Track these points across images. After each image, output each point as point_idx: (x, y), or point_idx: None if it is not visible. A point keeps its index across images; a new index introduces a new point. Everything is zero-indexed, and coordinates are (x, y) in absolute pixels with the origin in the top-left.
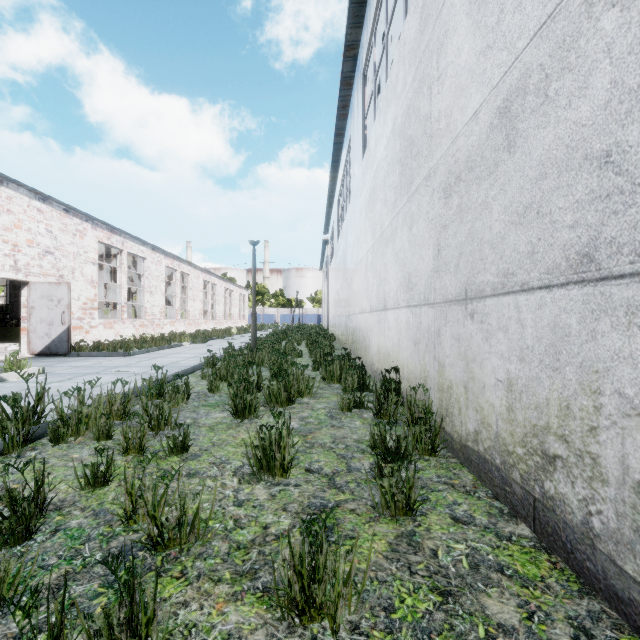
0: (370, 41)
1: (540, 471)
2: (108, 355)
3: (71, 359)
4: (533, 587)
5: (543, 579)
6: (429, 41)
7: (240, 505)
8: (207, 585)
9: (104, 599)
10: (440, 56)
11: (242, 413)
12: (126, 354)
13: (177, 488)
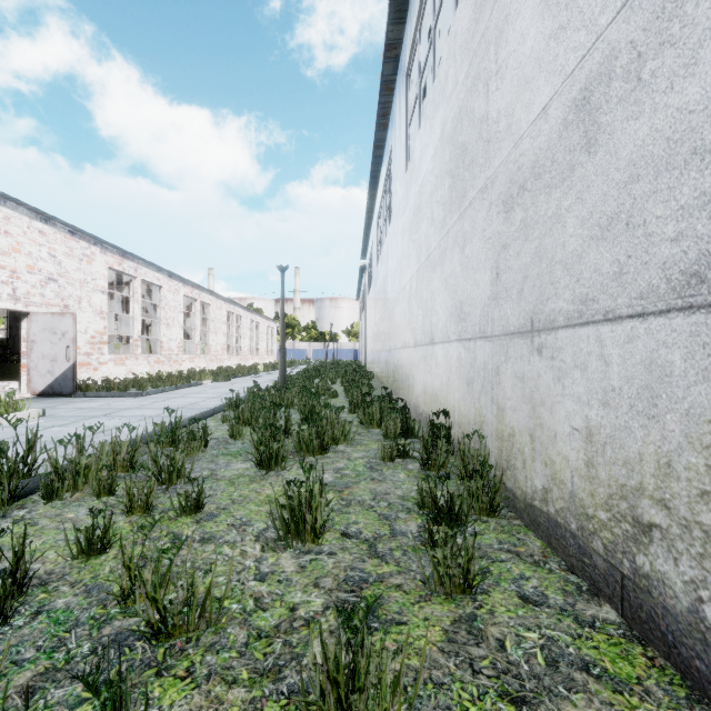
0: (414, 38)
1: (630, 542)
2: (118, 395)
3: (76, 400)
4: (628, 692)
5: (640, 681)
6: (485, 30)
7: (263, 579)
8: (219, 688)
9: (88, 708)
10: (499, 46)
11: (267, 464)
12: (139, 394)
13: (186, 559)
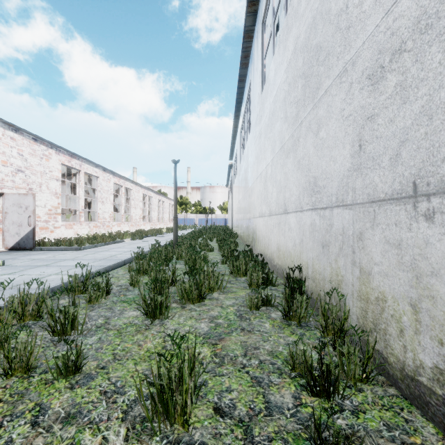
0: None
1: None
2: (64, 249)
3: (34, 253)
4: None
5: None
6: None
7: None
8: None
9: None
10: None
11: (152, 314)
12: (77, 249)
13: None
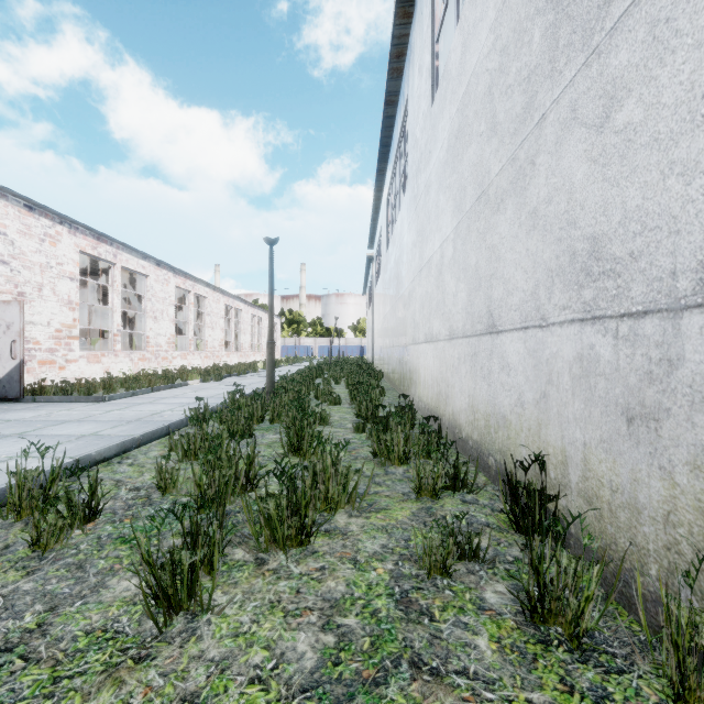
0: None
1: None
2: (74, 400)
3: (19, 407)
4: None
5: None
6: None
7: None
8: None
9: None
10: None
11: (165, 605)
12: (99, 399)
13: None
